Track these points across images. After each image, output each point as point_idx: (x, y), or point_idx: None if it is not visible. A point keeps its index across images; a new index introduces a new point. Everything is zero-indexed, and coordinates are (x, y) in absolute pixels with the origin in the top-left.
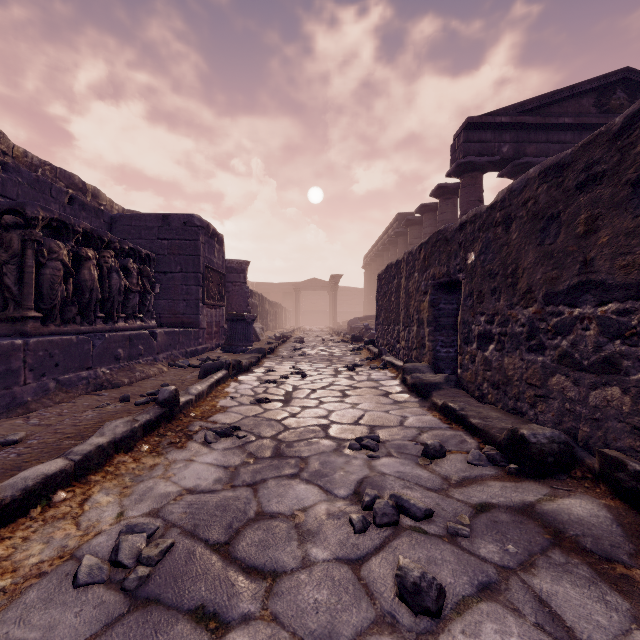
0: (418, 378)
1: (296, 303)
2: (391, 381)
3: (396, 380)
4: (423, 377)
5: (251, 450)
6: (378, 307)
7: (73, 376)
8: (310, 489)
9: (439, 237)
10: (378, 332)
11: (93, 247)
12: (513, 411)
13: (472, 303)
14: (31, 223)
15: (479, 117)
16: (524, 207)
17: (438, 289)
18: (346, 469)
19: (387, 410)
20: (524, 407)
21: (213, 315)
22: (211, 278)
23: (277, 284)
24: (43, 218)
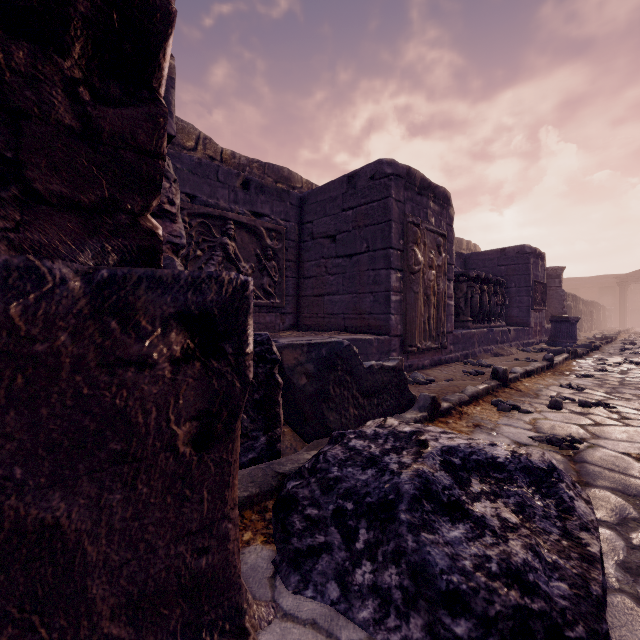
0: None
1: (620, 300)
2: None
3: None
4: None
5: (605, 382)
6: None
7: (486, 348)
8: None
9: None
10: None
11: (483, 283)
12: None
13: None
14: (471, 279)
15: None
16: None
17: None
18: None
19: None
20: None
21: (537, 317)
22: (536, 289)
23: (589, 278)
24: (474, 276)
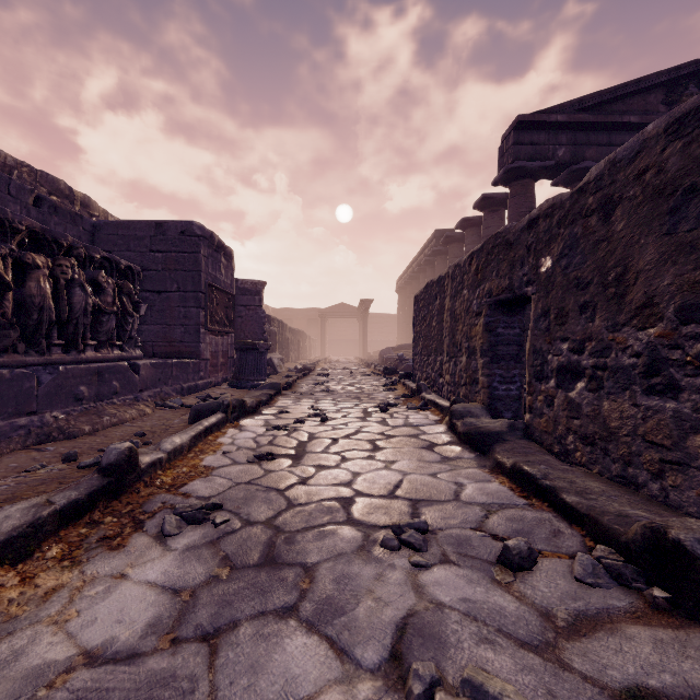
0: (472, 425)
1: (322, 331)
2: (435, 427)
3: (441, 425)
4: (479, 423)
5: (228, 550)
6: (415, 334)
7: (4, 425)
8: (312, 648)
9: (498, 241)
10: (415, 364)
11: (47, 253)
12: (620, 480)
13: (548, 325)
14: None
15: (531, 115)
16: (638, 182)
17: (495, 309)
18: (377, 593)
19: (434, 473)
20: (641, 476)
21: (219, 343)
22: (216, 299)
23: (301, 310)
24: None
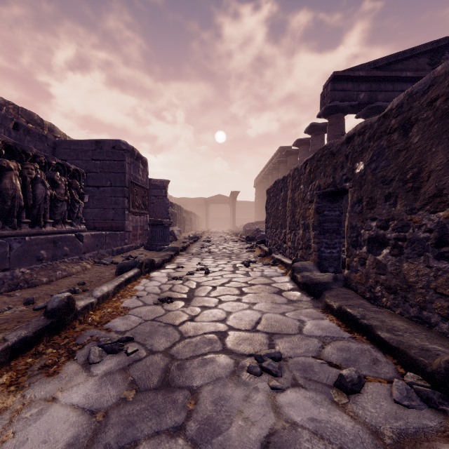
0: (308, 277)
1: (206, 212)
2: (282, 278)
3: (286, 277)
4: (312, 276)
5: (135, 375)
6: (267, 214)
7: None
8: None
9: (324, 152)
10: (267, 234)
11: (18, 160)
12: (417, 319)
13: (361, 209)
14: None
15: (342, 71)
16: (430, 107)
17: (323, 198)
18: (245, 413)
19: (283, 312)
20: (433, 318)
21: (138, 221)
22: (136, 191)
23: (192, 199)
24: None
